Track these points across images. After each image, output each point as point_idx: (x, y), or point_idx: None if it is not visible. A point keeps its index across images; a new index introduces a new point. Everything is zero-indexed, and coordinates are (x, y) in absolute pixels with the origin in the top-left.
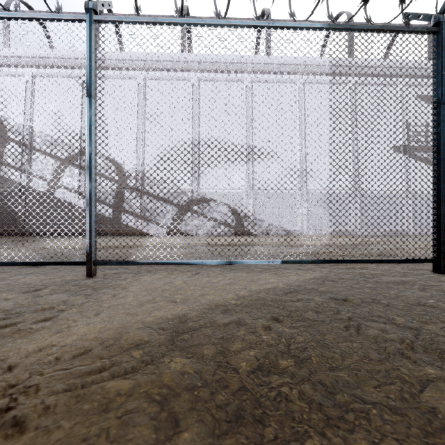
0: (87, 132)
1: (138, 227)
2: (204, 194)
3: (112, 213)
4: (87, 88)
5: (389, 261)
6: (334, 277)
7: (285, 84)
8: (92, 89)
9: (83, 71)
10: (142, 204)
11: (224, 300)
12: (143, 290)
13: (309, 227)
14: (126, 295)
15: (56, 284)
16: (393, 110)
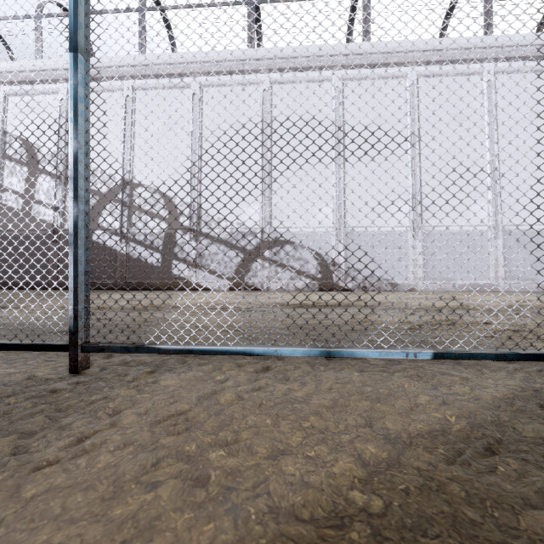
0: (70, 114)
1: (193, 279)
2: (278, 234)
3: (161, 260)
4: (71, 36)
5: None
6: None
7: (390, 80)
8: (78, 37)
9: (126, 82)
10: (198, 248)
11: (332, 489)
12: (148, 423)
13: (425, 279)
14: (102, 443)
15: (2, 393)
16: None
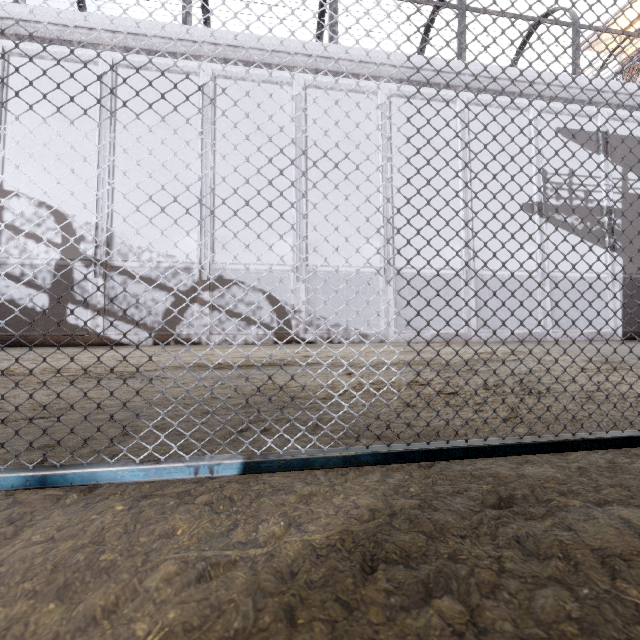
0: None
1: (99, 330)
2: (223, 272)
3: (49, 303)
4: None
5: (577, 446)
6: (415, 517)
7: (360, 95)
8: None
9: None
10: (108, 288)
11: None
12: None
13: (397, 328)
14: None
15: None
16: (524, 149)
